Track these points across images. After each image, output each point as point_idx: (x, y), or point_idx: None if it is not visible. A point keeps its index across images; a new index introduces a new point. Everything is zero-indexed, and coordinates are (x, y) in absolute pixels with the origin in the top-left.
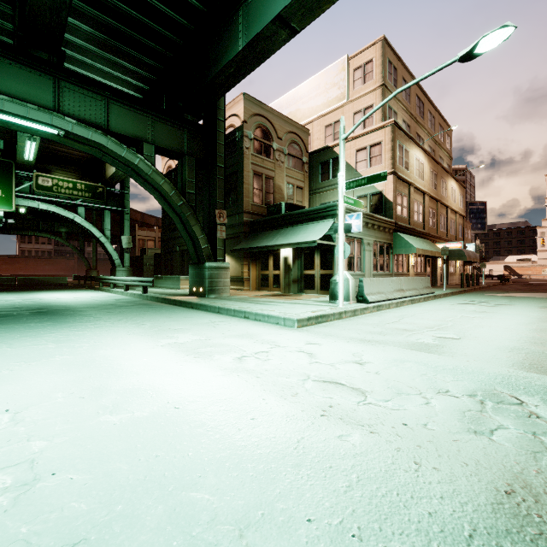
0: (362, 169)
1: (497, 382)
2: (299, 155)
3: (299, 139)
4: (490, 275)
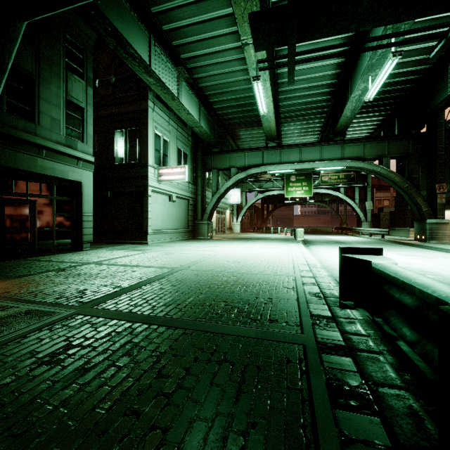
0: None
1: None
2: None
3: None
4: None
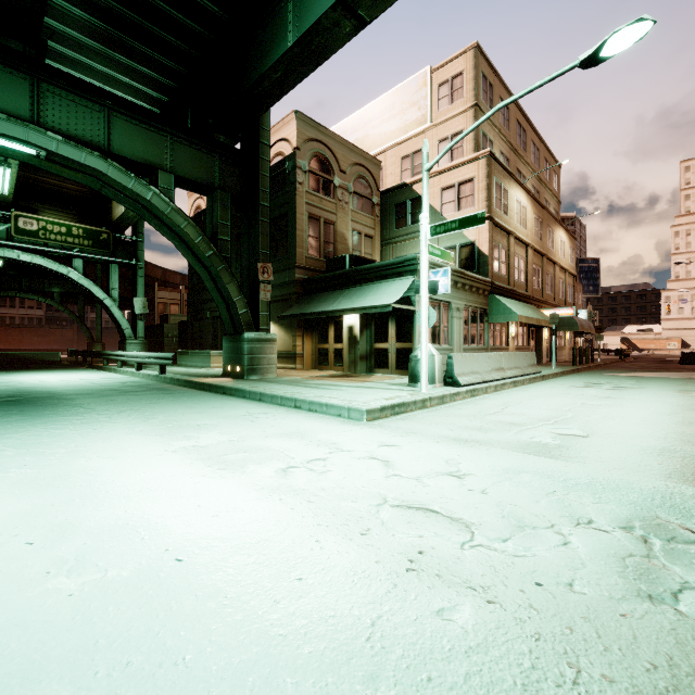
0: (449, 213)
1: (657, 504)
2: (368, 194)
3: (368, 174)
4: (605, 350)
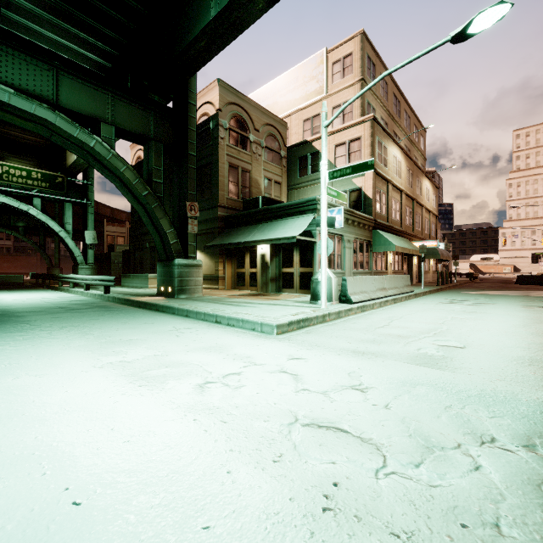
0: (341, 165)
1: None
2: (277, 148)
3: (277, 132)
4: (458, 273)
